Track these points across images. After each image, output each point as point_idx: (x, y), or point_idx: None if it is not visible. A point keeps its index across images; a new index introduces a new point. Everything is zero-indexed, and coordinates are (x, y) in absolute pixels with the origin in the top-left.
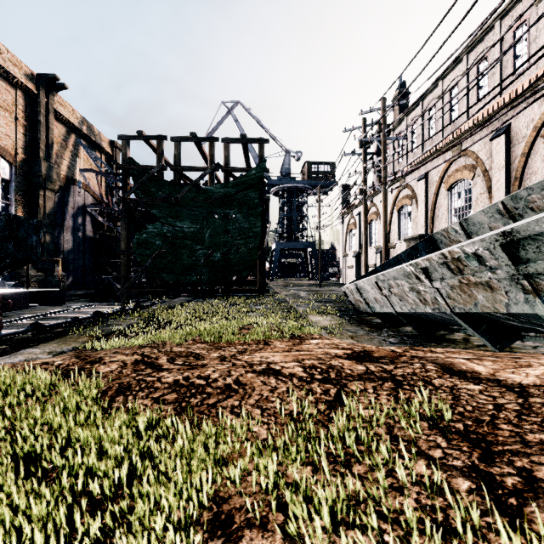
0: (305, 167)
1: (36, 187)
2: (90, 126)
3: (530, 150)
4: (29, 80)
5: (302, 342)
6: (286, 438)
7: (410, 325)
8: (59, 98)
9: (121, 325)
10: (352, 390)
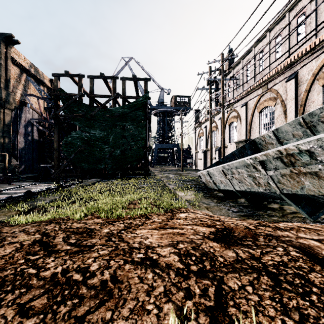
0: (173, 99)
1: None
2: (36, 69)
3: (310, 88)
4: None
5: (173, 215)
6: None
7: (245, 198)
8: (15, 49)
9: (45, 200)
10: (230, 288)
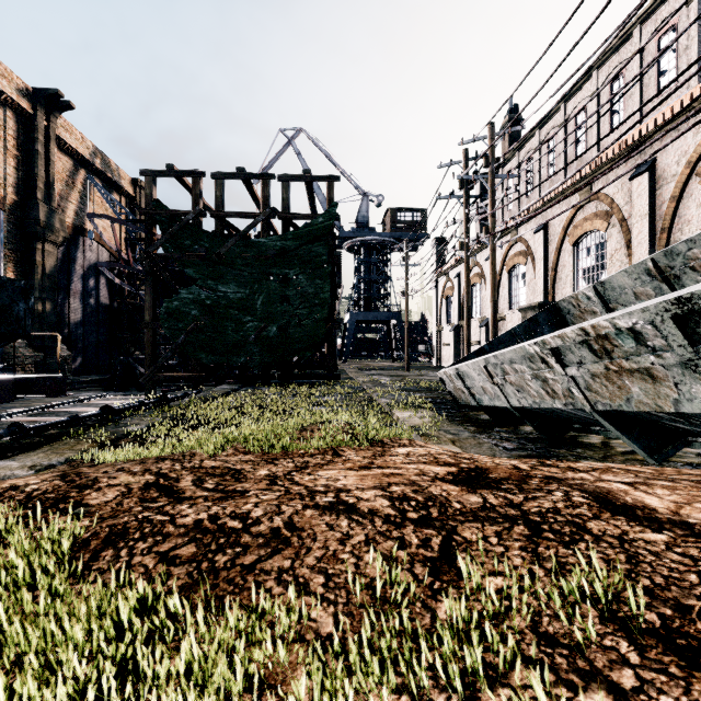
0: (388, 215)
1: (31, 238)
2: (105, 158)
3: (682, 193)
4: (22, 96)
5: (385, 451)
6: (364, 649)
7: (531, 424)
8: (64, 121)
9: (138, 424)
10: (465, 539)
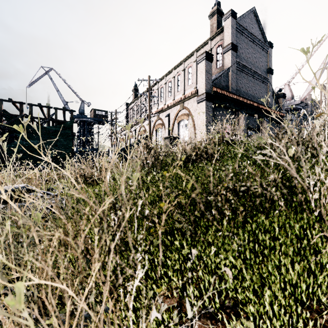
0: (92, 111)
1: None
2: None
3: (153, 131)
4: None
5: None
6: None
7: None
8: None
9: None
10: None
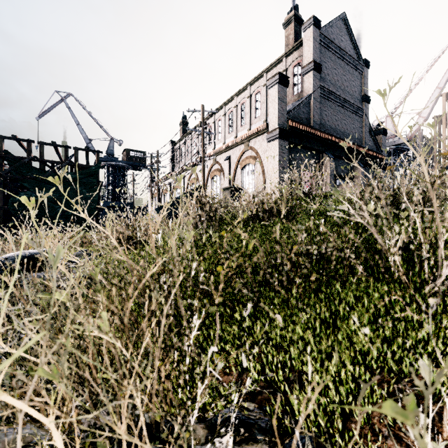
0: (125, 152)
1: None
2: None
3: (208, 179)
4: None
5: None
6: None
7: None
8: None
9: None
10: None
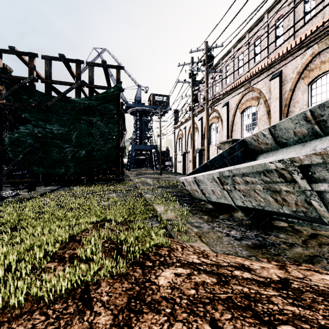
0: (151, 97)
1: None
2: None
3: (295, 87)
4: None
5: (145, 282)
6: None
7: (248, 216)
8: None
9: None
10: None
